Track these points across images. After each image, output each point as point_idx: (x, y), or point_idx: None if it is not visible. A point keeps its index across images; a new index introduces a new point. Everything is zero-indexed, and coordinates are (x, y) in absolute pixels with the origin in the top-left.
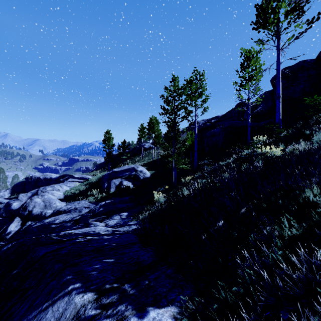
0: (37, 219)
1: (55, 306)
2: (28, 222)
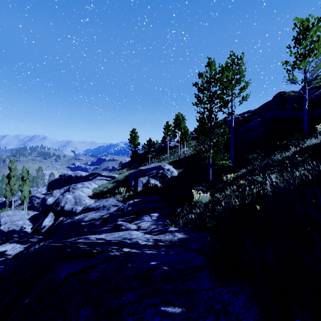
0: (69, 215)
1: None
2: (60, 218)
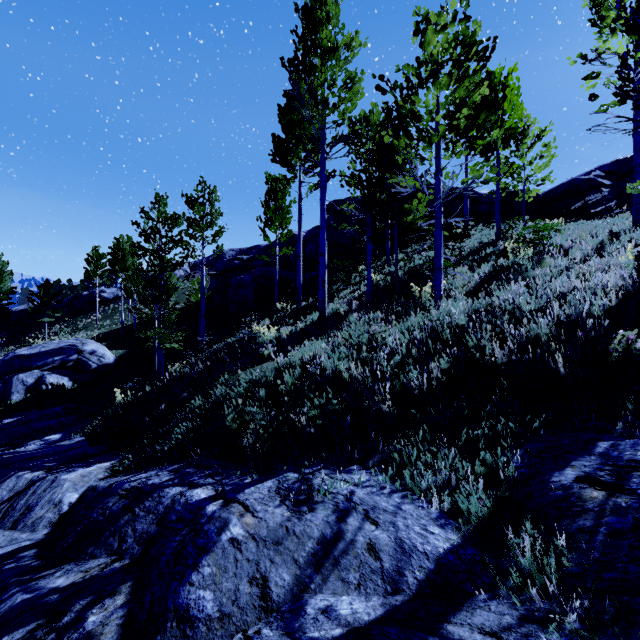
0: None
1: (4, 486)
2: None
